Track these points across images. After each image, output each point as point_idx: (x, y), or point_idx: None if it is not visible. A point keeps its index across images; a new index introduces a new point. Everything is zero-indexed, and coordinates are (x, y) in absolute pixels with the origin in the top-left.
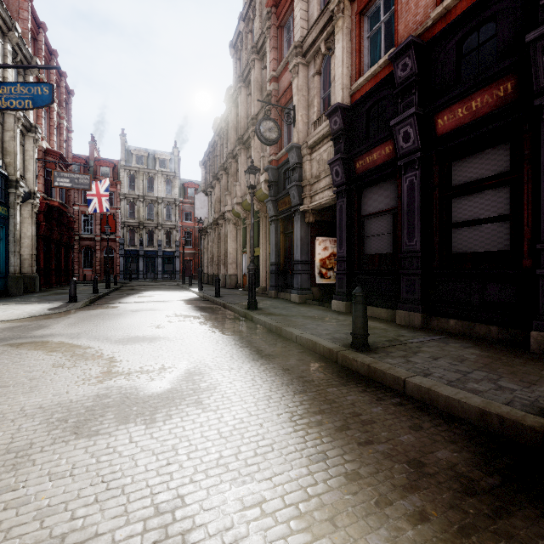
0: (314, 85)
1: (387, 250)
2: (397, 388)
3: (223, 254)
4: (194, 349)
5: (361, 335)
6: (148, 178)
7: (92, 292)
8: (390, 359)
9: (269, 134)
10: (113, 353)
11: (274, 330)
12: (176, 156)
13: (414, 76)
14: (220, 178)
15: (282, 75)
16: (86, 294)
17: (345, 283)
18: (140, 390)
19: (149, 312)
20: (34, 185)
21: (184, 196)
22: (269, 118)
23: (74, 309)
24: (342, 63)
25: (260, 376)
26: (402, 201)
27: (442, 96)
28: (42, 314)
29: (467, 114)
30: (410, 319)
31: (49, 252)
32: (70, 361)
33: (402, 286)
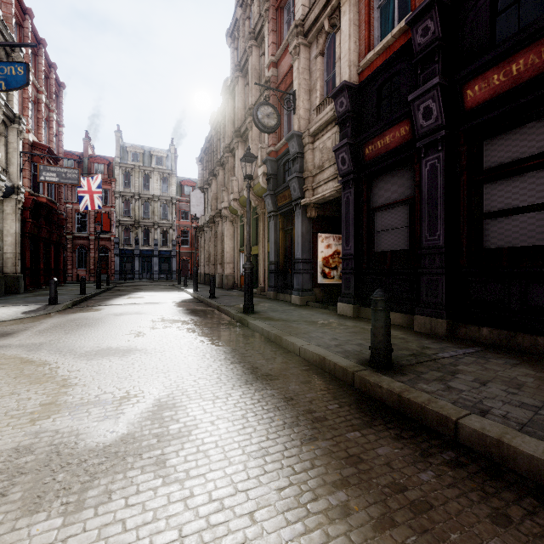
0: (317, 67)
1: (401, 246)
2: (444, 432)
3: (219, 253)
4: (173, 367)
5: (383, 350)
6: (144, 175)
7: (79, 293)
8: (425, 385)
9: (268, 121)
10: (70, 372)
11: (273, 339)
12: (173, 154)
13: (437, 41)
14: (217, 174)
15: (282, 59)
16: (72, 295)
17: (352, 284)
18: (82, 438)
19: (133, 316)
20: (18, 180)
21: (181, 194)
22: (268, 103)
23: (52, 313)
24: (349, 37)
25: (254, 410)
26: (421, 189)
27: (472, 62)
28: (13, 319)
29: (506, 80)
30: (431, 326)
31: (37, 251)
32: (10, 386)
33: (421, 287)
